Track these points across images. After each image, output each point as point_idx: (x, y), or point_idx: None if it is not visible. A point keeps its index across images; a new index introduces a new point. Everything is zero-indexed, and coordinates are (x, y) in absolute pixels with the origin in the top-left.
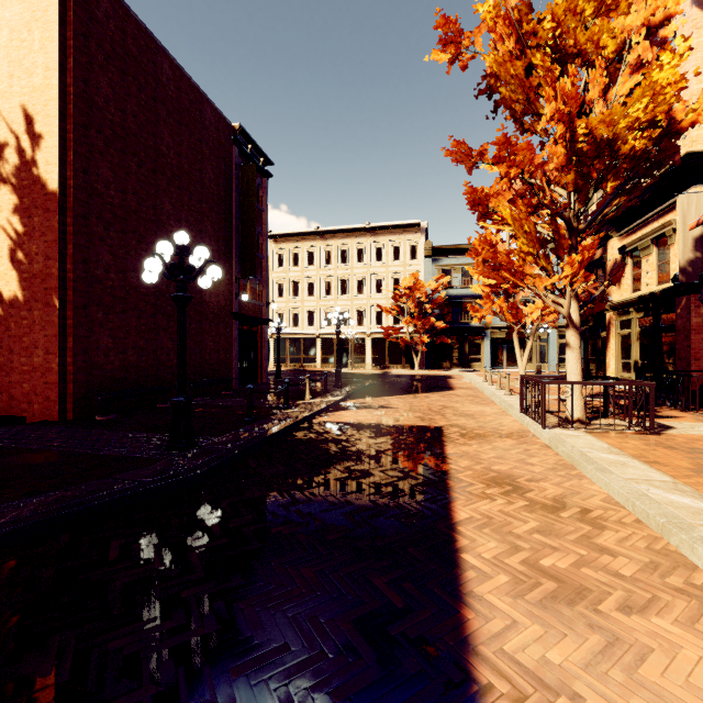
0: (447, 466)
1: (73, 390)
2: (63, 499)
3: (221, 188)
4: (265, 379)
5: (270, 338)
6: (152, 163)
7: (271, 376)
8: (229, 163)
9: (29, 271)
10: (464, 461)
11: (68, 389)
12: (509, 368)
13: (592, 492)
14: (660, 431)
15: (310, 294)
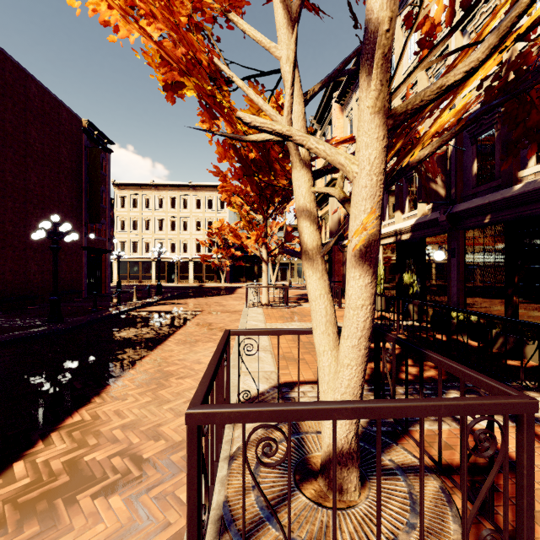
0: (189, 322)
1: None
2: (3, 337)
3: (73, 163)
4: (108, 291)
5: (114, 261)
6: (23, 151)
7: (114, 289)
8: (79, 145)
9: None
10: (198, 320)
11: None
12: (282, 281)
13: (235, 325)
14: (294, 307)
15: (147, 229)
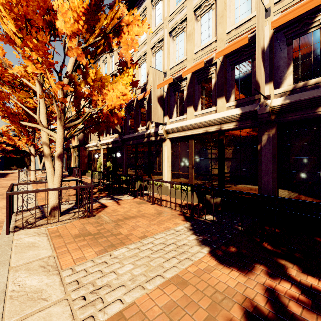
0: None
1: None
2: None
3: None
4: None
5: None
6: None
7: None
8: None
9: None
10: None
11: None
12: None
13: None
14: None
15: None
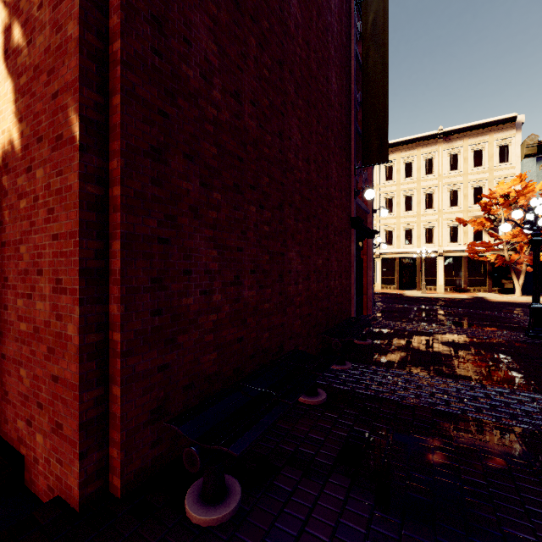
0: None
1: (121, 405)
2: None
3: (342, 27)
4: (370, 310)
5: None
6: None
7: None
8: None
9: (27, 64)
10: None
11: (110, 399)
12: None
13: None
14: None
15: None
